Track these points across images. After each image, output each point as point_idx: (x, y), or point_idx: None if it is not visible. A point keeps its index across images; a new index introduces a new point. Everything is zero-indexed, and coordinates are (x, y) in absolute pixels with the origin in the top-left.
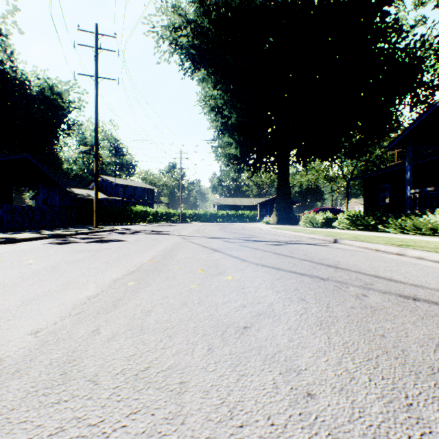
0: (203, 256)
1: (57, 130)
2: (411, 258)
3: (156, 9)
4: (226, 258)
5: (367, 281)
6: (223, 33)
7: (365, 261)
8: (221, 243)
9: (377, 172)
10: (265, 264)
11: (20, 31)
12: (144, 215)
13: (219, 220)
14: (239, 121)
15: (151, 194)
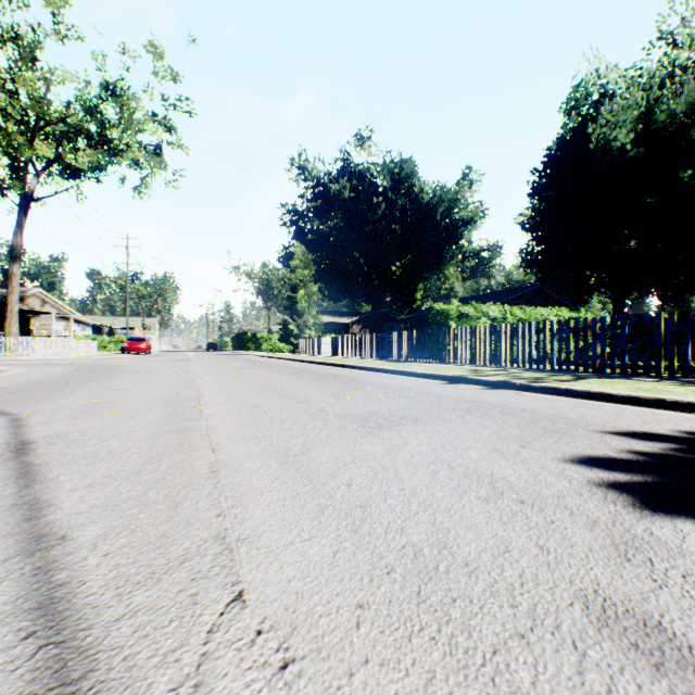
0: (96, 423)
1: None
2: None
3: None
4: (47, 422)
5: None
6: None
7: None
8: None
9: None
10: None
11: None
12: None
13: None
14: None
15: None
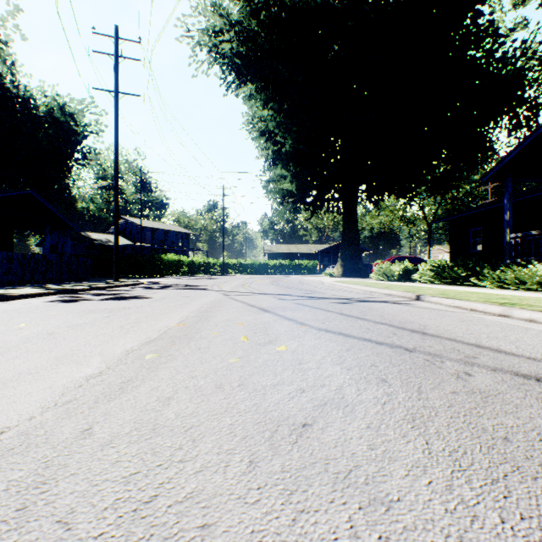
0: (248, 317)
1: (69, 160)
2: (520, 321)
3: (191, 9)
4: (279, 320)
5: (467, 353)
6: (276, 39)
7: (460, 325)
8: (272, 301)
9: (467, 212)
10: (329, 329)
11: (24, 37)
12: (177, 265)
13: (270, 272)
14: (295, 149)
15: (187, 239)
